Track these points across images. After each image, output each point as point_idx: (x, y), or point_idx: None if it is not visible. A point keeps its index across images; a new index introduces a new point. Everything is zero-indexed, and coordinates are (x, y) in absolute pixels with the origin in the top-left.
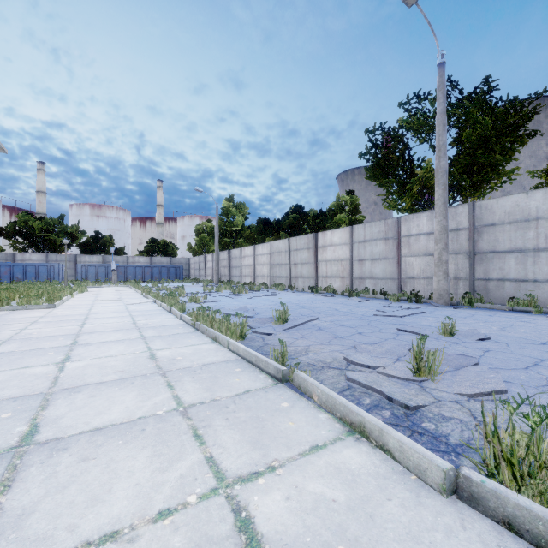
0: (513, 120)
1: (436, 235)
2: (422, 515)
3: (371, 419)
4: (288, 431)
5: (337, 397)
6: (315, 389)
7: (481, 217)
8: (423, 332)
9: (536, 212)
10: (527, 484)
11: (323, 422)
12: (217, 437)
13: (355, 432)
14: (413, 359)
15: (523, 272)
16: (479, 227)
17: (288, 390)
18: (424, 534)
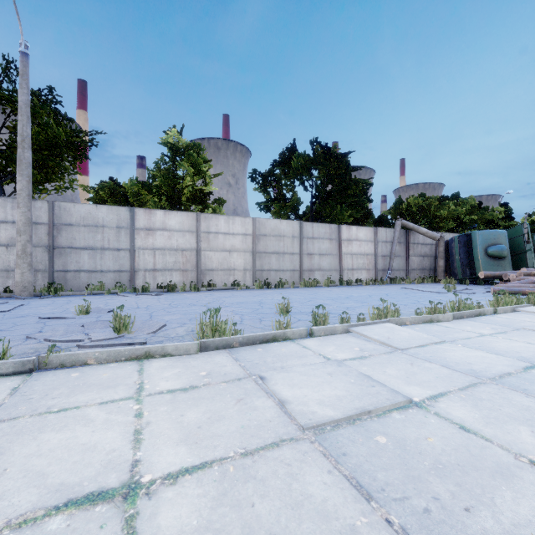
0: (76, 140)
1: (20, 226)
2: (201, 359)
3: (154, 346)
4: (113, 376)
5: (120, 348)
6: (92, 354)
7: (61, 216)
8: (65, 316)
9: (103, 221)
10: (215, 335)
11: (120, 365)
12: (79, 401)
13: (143, 360)
14: (118, 323)
15: (94, 265)
16: (59, 224)
17: (53, 371)
18: (208, 360)
